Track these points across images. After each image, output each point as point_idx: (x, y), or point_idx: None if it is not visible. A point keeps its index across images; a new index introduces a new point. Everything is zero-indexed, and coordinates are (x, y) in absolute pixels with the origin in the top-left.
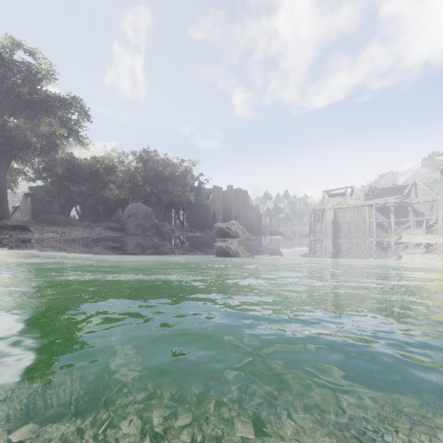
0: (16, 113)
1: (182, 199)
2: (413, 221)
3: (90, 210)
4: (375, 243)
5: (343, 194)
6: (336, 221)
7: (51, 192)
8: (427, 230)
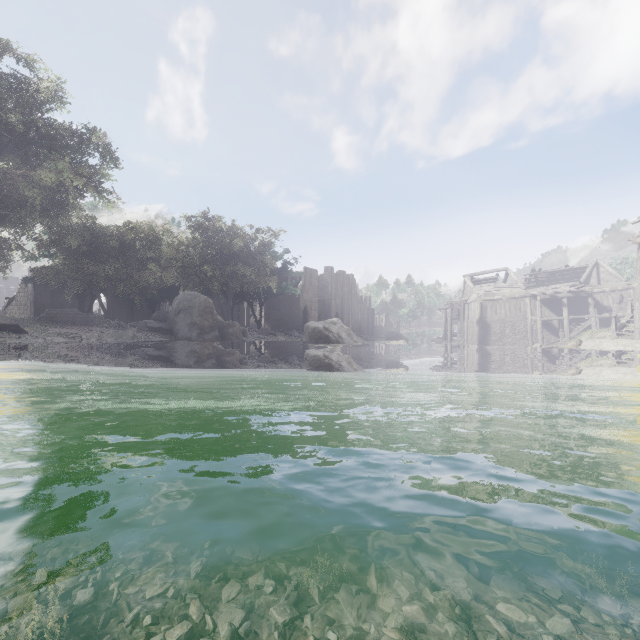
0: (6, 155)
1: (258, 287)
2: (595, 318)
3: (122, 303)
4: (542, 351)
5: (493, 280)
6: (483, 318)
7: (61, 274)
8: (617, 331)
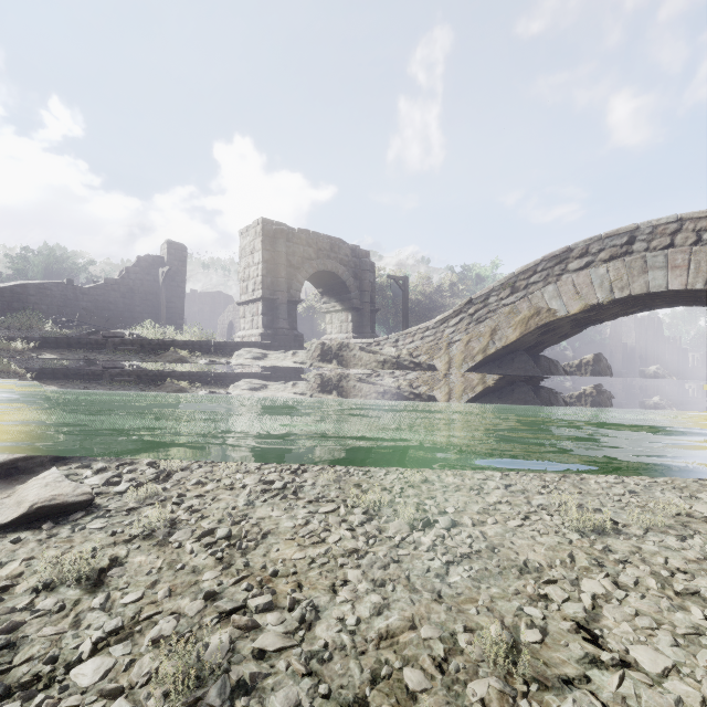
0: None
1: None
2: None
3: None
4: None
5: None
6: None
7: None
8: None
